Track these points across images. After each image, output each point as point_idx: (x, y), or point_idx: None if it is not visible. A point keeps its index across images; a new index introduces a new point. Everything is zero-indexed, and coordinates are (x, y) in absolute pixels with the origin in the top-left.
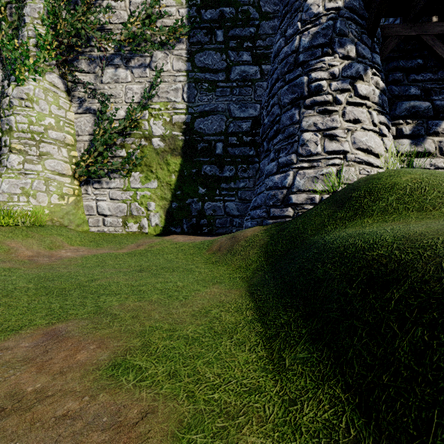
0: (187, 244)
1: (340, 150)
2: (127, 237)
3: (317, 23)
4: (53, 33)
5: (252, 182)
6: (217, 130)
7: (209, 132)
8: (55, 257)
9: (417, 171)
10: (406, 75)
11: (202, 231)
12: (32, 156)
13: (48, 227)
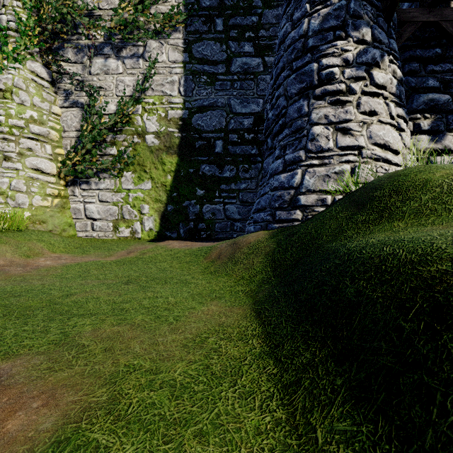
0: (183, 251)
1: (355, 146)
2: (117, 243)
3: (328, 3)
4: (36, 18)
5: (255, 183)
6: (216, 126)
7: (207, 129)
8: (31, 266)
9: (452, 166)
10: (423, 66)
11: (200, 236)
12: (11, 153)
13: (28, 232)
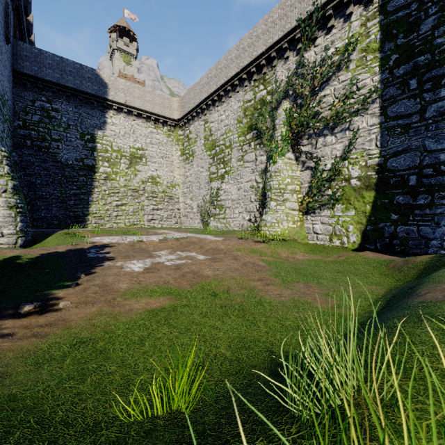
0: (373, 260)
1: None
2: (332, 249)
3: None
4: (289, 129)
5: None
6: (410, 165)
7: (401, 168)
8: (295, 258)
9: None
10: None
11: (394, 249)
12: (280, 201)
13: (289, 241)
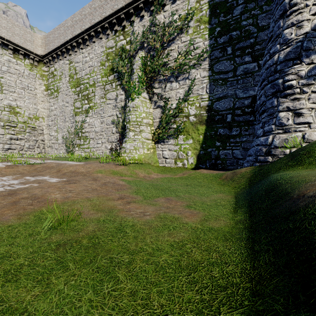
0: (209, 175)
1: (305, 122)
2: (177, 169)
3: (290, 45)
4: (144, 73)
5: (252, 137)
6: (227, 107)
7: (222, 109)
8: (151, 177)
9: None
10: None
11: (218, 167)
12: (137, 132)
13: (145, 164)
